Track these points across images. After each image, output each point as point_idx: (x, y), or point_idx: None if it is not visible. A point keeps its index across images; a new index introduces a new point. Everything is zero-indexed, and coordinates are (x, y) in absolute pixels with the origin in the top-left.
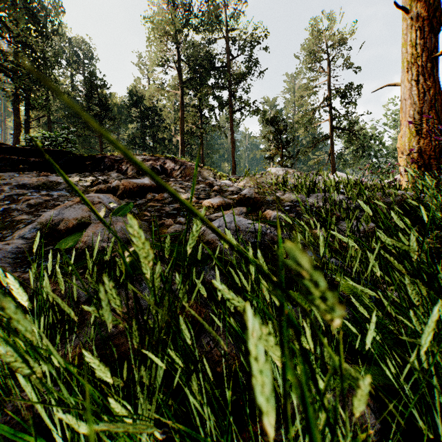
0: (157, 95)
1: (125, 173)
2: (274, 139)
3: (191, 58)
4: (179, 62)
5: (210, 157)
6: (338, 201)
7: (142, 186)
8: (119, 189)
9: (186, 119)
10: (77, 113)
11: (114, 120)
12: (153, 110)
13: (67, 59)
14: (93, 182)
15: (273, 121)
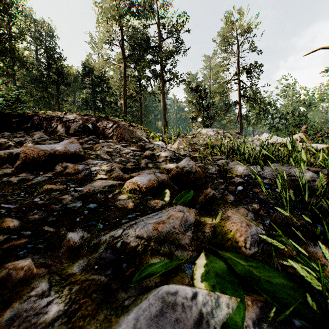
0: (104, 67)
1: (54, 132)
2: (197, 103)
3: (132, 39)
4: (122, 41)
5: (147, 116)
6: (307, 179)
7: (53, 154)
8: (19, 158)
9: (128, 86)
10: (39, 80)
11: (69, 86)
12: (102, 79)
13: (31, 36)
14: (3, 145)
15: (197, 89)
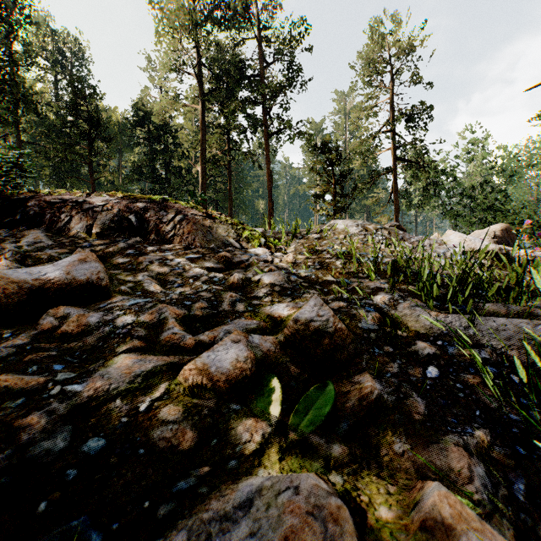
0: (169, 110)
1: (65, 230)
2: (324, 171)
3: (215, 63)
4: (198, 67)
5: (240, 192)
6: None
7: (39, 288)
8: None
9: (209, 142)
10: (61, 131)
11: (110, 141)
12: (166, 130)
13: (48, 59)
14: None
15: (323, 147)
